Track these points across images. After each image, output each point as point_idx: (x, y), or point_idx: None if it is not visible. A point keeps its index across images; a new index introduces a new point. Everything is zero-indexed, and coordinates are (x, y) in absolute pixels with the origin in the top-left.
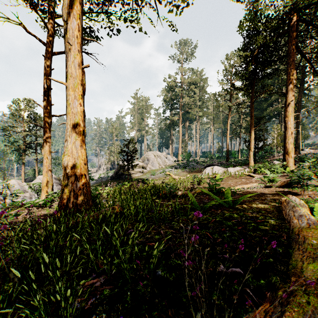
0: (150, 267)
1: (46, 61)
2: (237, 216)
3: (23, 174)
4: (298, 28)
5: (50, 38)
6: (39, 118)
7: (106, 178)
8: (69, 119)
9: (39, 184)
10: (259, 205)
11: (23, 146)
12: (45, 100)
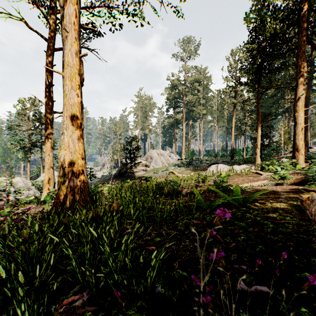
0: (147, 280)
1: (48, 57)
2: (250, 216)
3: (29, 172)
4: (308, 18)
5: (52, 34)
6: (43, 117)
7: (109, 176)
8: (65, 111)
9: (42, 182)
10: (274, 203)
11: (28, 145)
12: (47, 96)
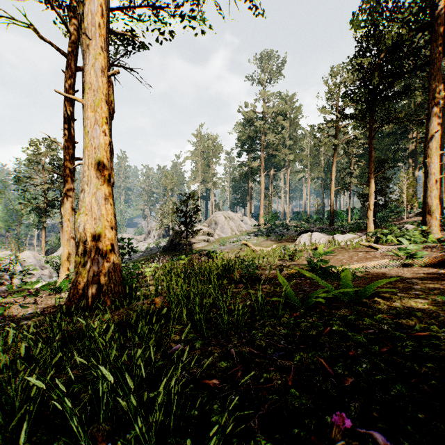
0: None
1: (67, 79)
2: (371, 323)
3: (43, 243)
4: None
5: (73, 46)
6: None
7: (157, 249)
8: (87, 156)
9: (60, 258)
10: (405, 300)
11: (43, 205)
12: (66, 136)
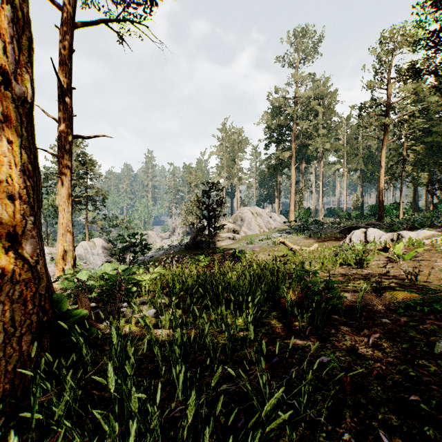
0: None
1: (62, 38)
2: None
3: None
4: None
5: None
6: (89, 161)
7: (179, 247)
8: None
9: None
10: None
11: None
12: (60, 108)
